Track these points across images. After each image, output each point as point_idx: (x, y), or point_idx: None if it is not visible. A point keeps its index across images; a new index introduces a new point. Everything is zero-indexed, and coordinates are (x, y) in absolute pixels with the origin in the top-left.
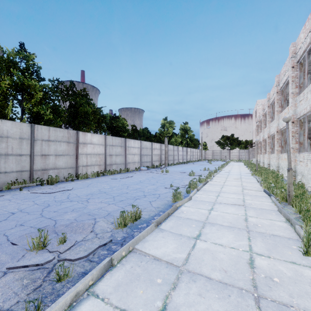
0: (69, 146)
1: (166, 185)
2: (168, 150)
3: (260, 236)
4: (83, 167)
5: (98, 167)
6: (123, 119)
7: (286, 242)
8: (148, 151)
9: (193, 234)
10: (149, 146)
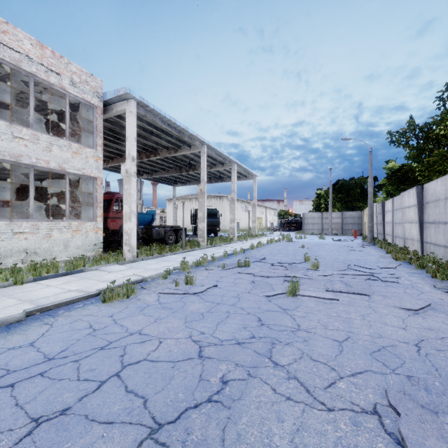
0: None
1: None
2: None
3: (15, 292)
4: None
5: None
6: None
7: (6, 290)
8: None
9: (69, 292)
10: None
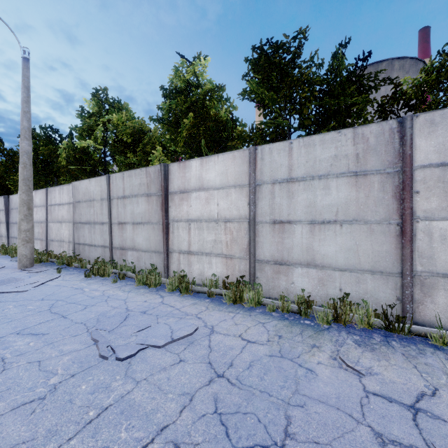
0: (150, 203)
1: None
2: None
3: None
4: (181, 255)
5: (225, 264)
6: None
7: None
8: None
9: None
10: None
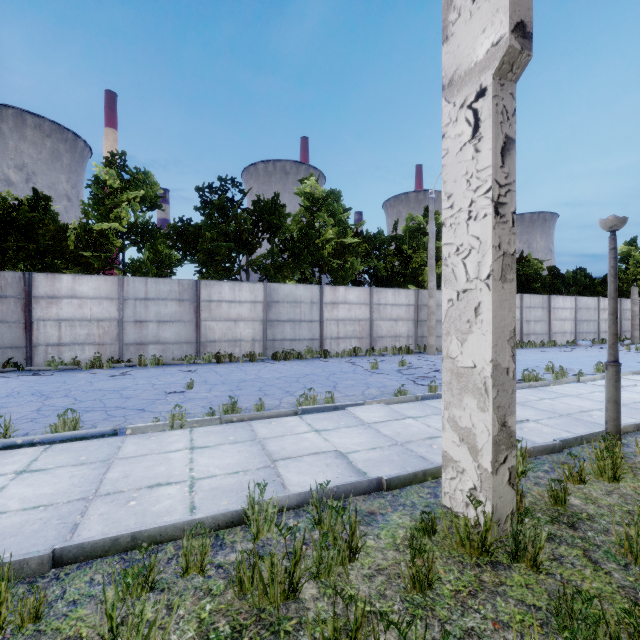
0: None
1: (639, 361)
2: (639, 310)
3: None
4: None
5: None
6: (537, 263)
7: None
8: (591, 314)
9: None
10: (592, 306)
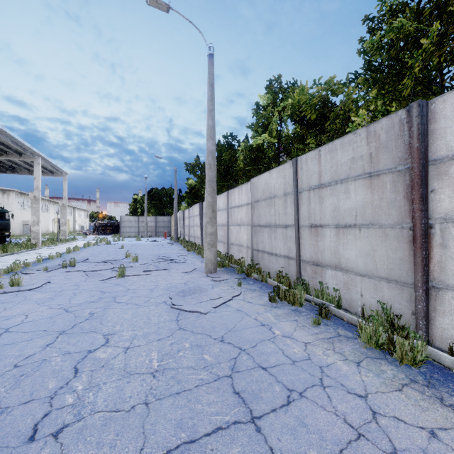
0: (376, 189)
1: None
2: None
3: None
4: None
5: None
6: None
7: None
8: None
9: None
10: None
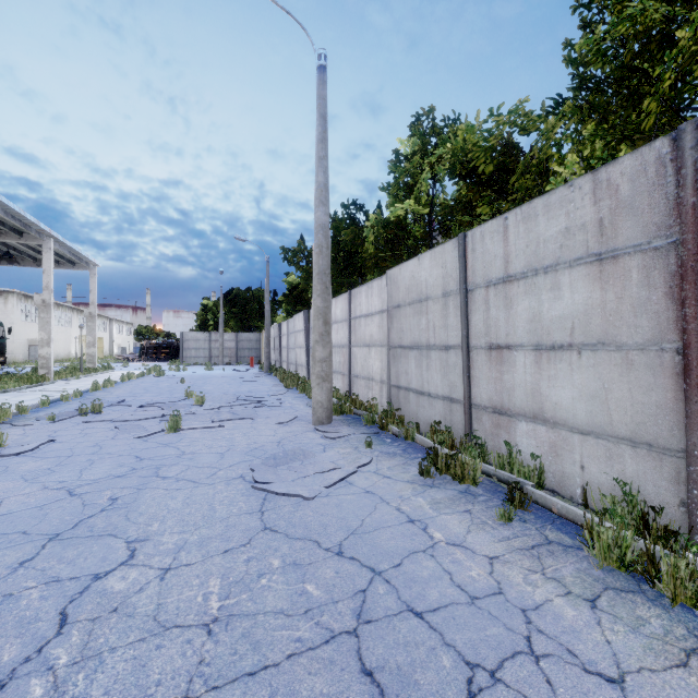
0: (612, 283)
1: None
2: None
3: None
4: None
5: None
6: None
7: None
8: None
9: None
10: None
